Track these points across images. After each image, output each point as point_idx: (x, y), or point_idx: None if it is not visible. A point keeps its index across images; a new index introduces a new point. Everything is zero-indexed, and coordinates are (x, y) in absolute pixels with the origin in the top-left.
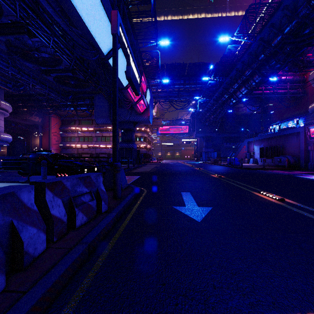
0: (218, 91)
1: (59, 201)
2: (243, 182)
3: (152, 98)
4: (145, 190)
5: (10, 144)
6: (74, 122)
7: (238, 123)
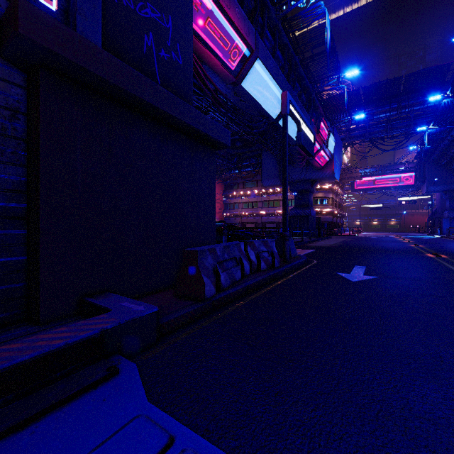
0: None
1: (253, 253)
2: None
3: (339, 143)
4: (315, 261)
5: None
6: (237, 185)
7: None
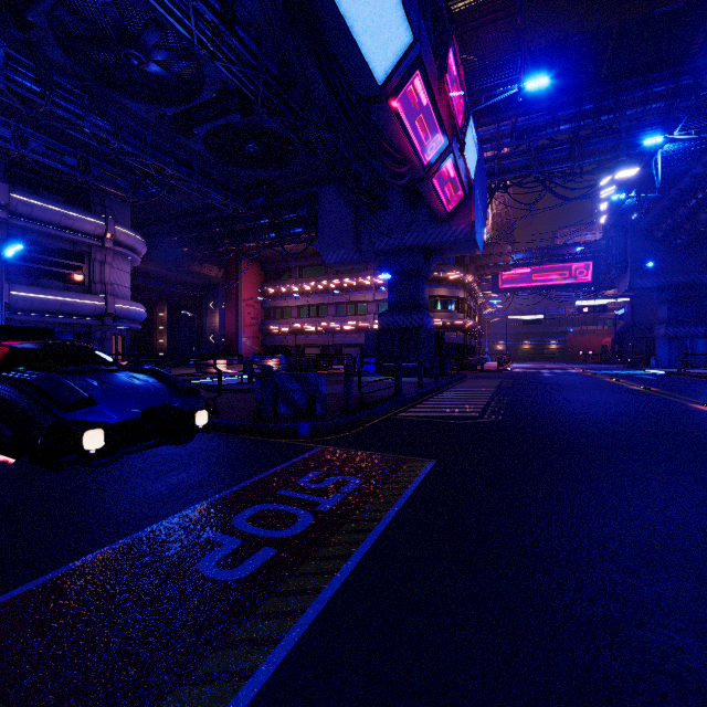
0: None
1: None
2: None
3: (482, 173)
4: None
5: (173, 328)
6: (288, 273)
7: None
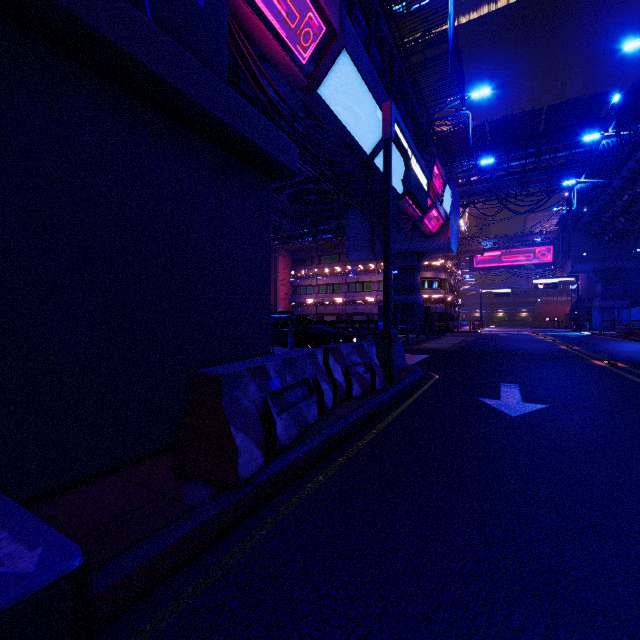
0: (633, 159)
1: (339, 367)
2: None
3: (456, 200)
4: (435, 375)
5: None
6: (311, 260)
7: None
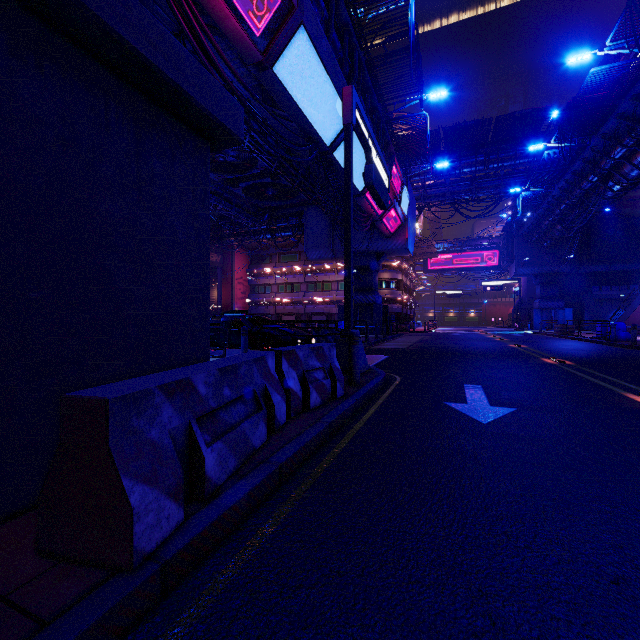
0: (570, 170)
1: (294, 374)
2: (615, 375)
3: (413, 202)
4: (398, 377)
5: None
6: (269, 258)
7: (636, 236)
